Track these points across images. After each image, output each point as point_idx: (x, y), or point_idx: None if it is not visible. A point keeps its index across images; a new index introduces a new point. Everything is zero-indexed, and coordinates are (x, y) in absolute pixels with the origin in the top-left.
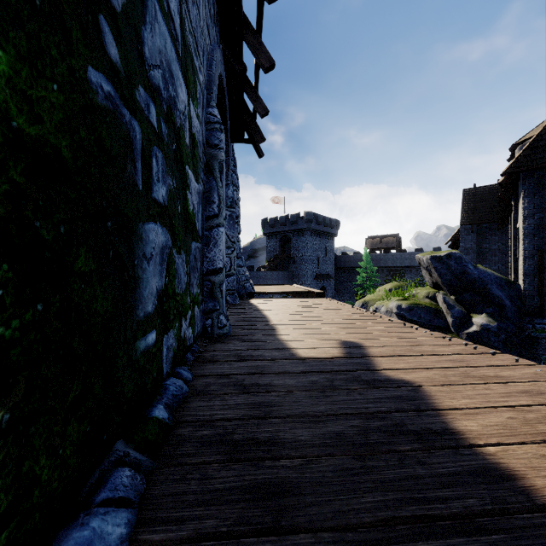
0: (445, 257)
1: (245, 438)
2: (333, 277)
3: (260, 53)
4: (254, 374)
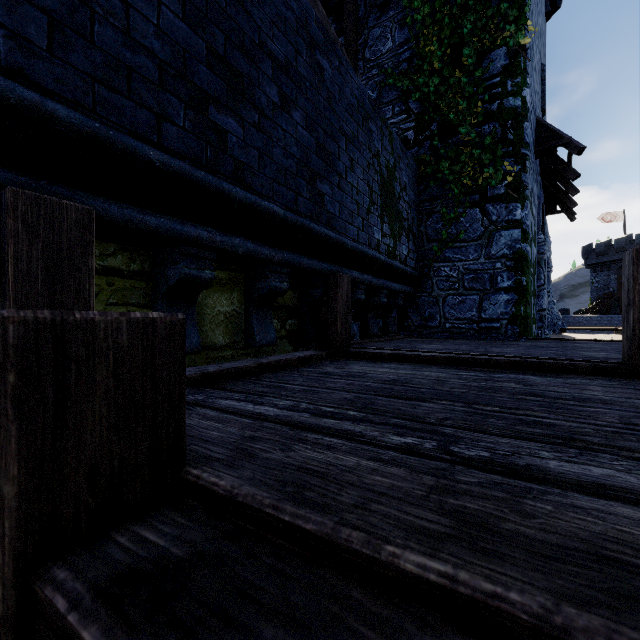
0: None
1: None
2: None
3: (569, 188)
4: None
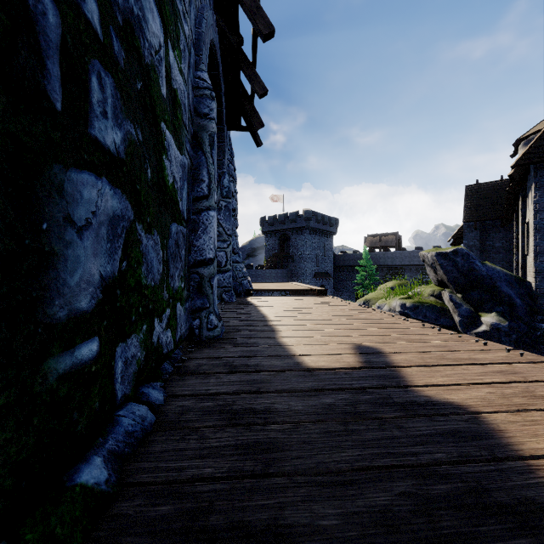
0: (451, 253)
1: (228, 523)
2: (333, 276)
3: (258, 18)
4: (249, 392)
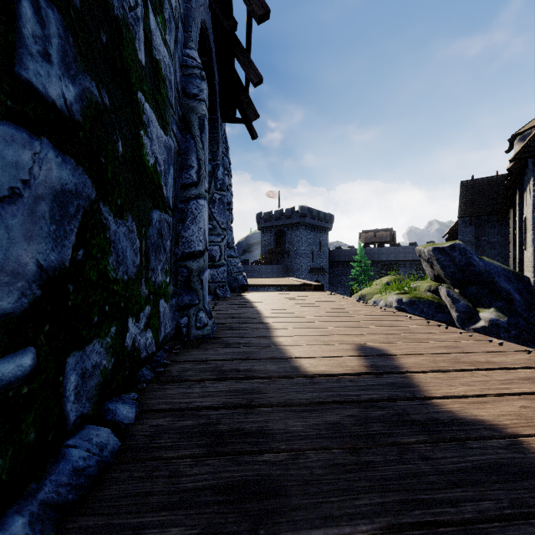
0: (449, 248)
1: None
2: (328, 271)
3: None
4: (238, 406)
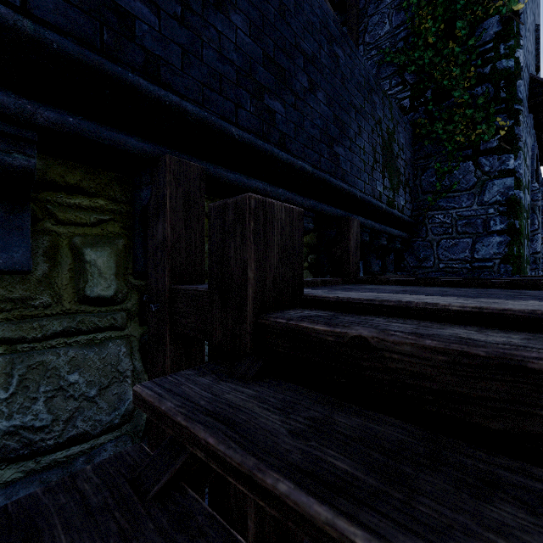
0: None
1: None
2: None
3: None
4: None
